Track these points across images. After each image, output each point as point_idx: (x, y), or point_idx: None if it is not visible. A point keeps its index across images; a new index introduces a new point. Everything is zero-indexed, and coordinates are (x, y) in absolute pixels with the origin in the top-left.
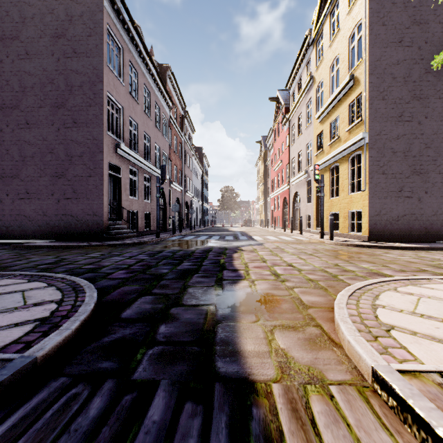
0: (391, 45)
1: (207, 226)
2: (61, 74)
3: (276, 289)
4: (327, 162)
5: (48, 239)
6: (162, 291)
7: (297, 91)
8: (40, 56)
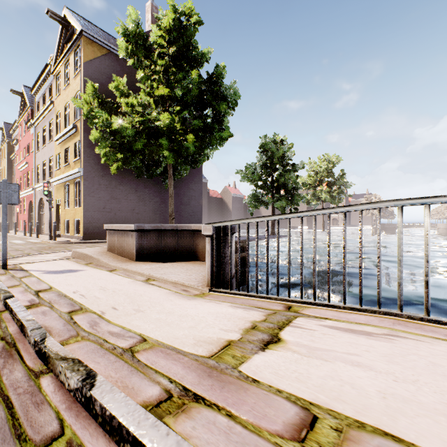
0: None
1: None
2: None
3: None
4: (63, 179)
5: None
6: None
7: (43, 104)
8: None
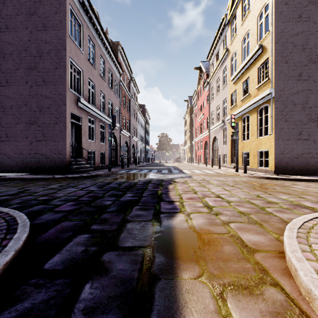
0: (292, 20)
1: (148, 162)
2: (34, 43)
3: (212, 225)
4: (240, 113)
5: (23, 172)
6: (100, 227)
7: (216, 61)
8: (17, 29)
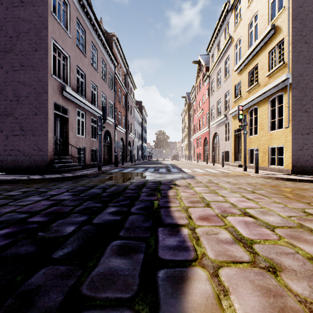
0: None
1: (145, 160)
2: (10, 21)
3: None
4: (246, 105)
5: None
6: None
7: (217, 52)
8: None
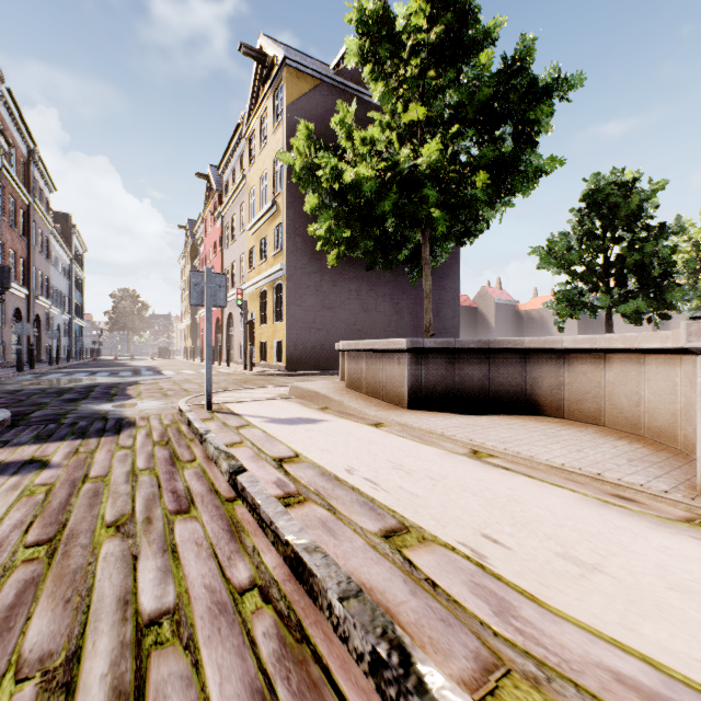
0: None
1: (83, 359)
2: None
3: (159, 400)
4: (258, 284)
5: None
6: (56, 408)
7: (232, 183)
8: None
